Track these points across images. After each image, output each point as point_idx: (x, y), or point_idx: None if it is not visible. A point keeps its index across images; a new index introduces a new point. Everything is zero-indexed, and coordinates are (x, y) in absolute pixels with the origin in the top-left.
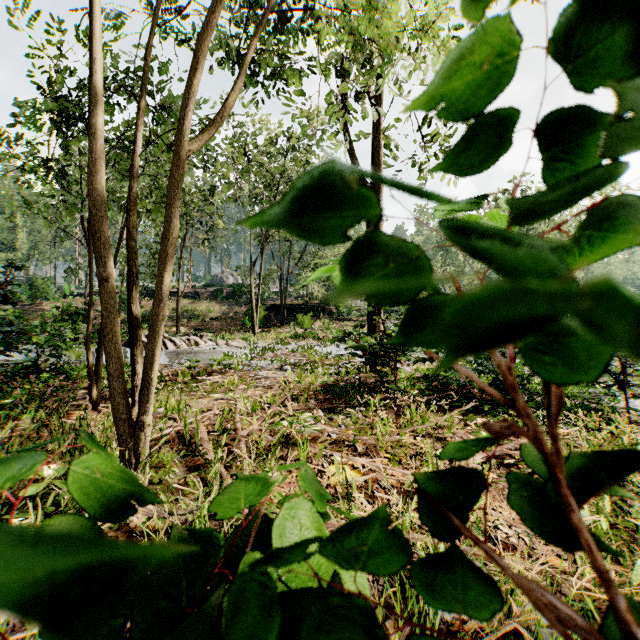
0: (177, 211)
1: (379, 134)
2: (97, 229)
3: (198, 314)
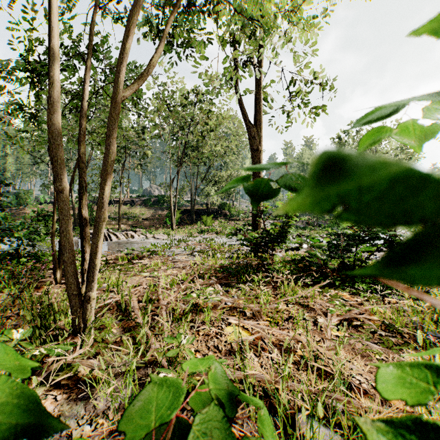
0: (115, 141)
1: (260, 90)
2: (55, 154)
3: (134, 216)
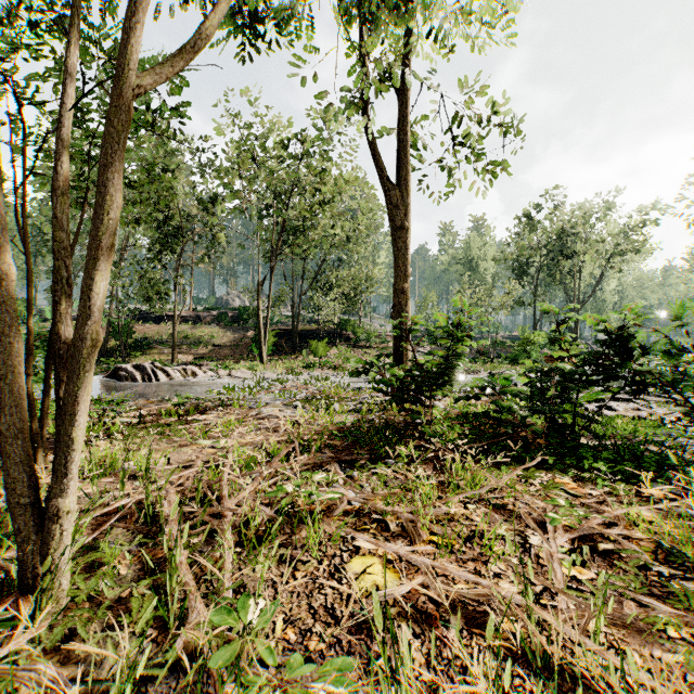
0: (115, 177)
1: (407, 126)
2: None
3: (199, 340)
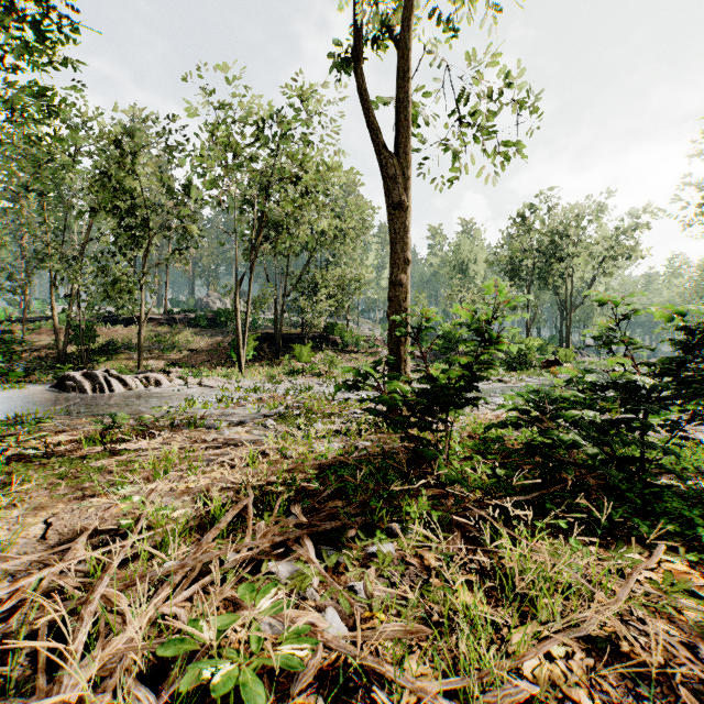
0: None
1: (405, 81)
2: None
3: (173, 345)
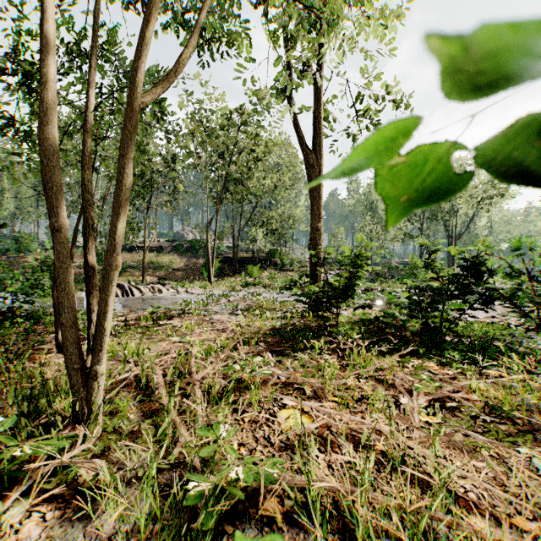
0: (131, 162)
1: (320, 106)
2: (49, 179)
3: (162, 265)
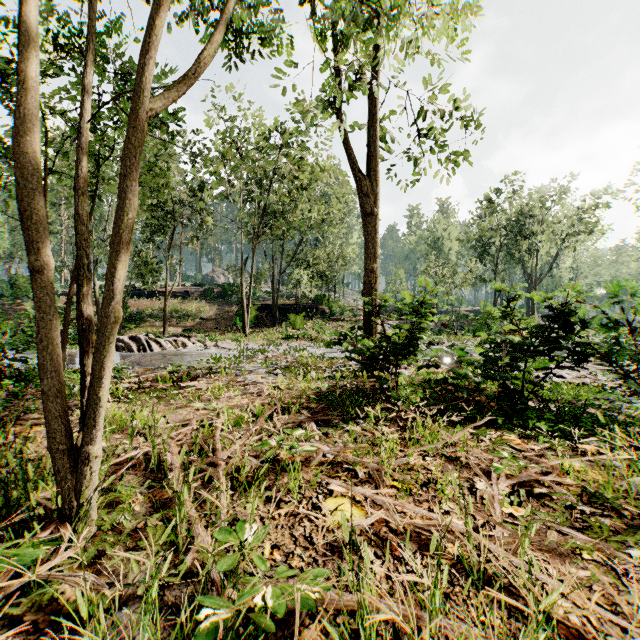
0: (133, 185)
1: (376, 123)
2: (26, 205)
3: (187, 314)
